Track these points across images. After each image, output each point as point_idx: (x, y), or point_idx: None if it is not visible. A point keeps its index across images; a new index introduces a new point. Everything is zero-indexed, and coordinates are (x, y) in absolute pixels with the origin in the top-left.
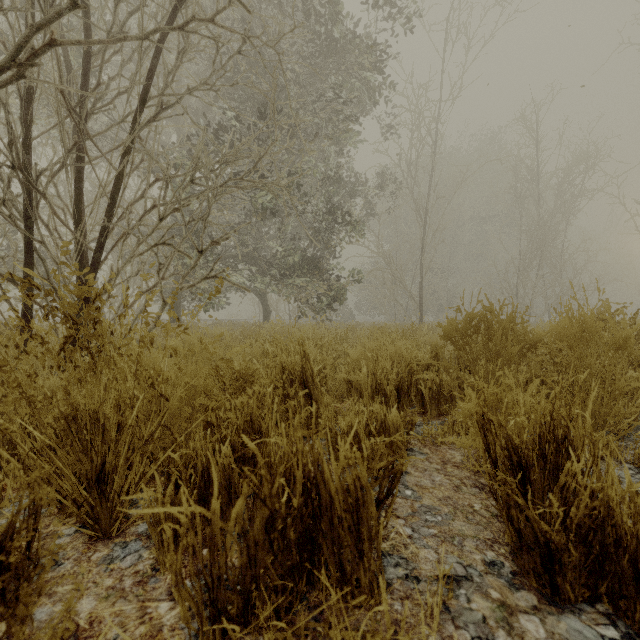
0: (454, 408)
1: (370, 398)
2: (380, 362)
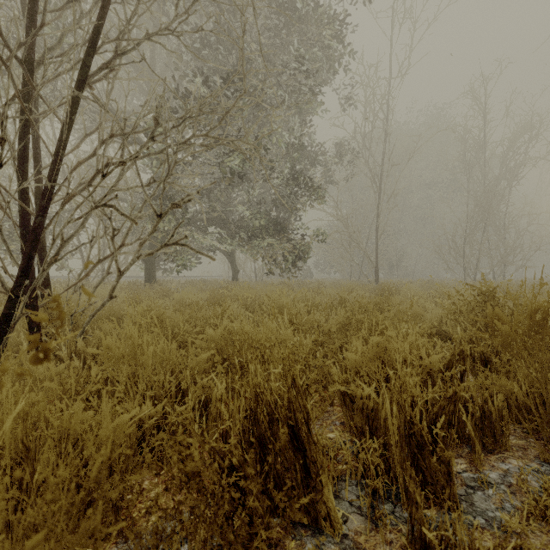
0: (505, 441)
1: (398, 449)
2: (408, 384)
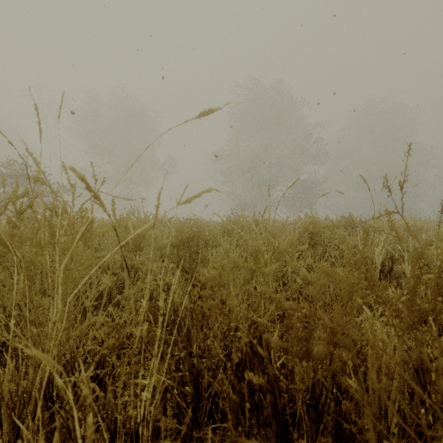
0: None
1: None
2: None
